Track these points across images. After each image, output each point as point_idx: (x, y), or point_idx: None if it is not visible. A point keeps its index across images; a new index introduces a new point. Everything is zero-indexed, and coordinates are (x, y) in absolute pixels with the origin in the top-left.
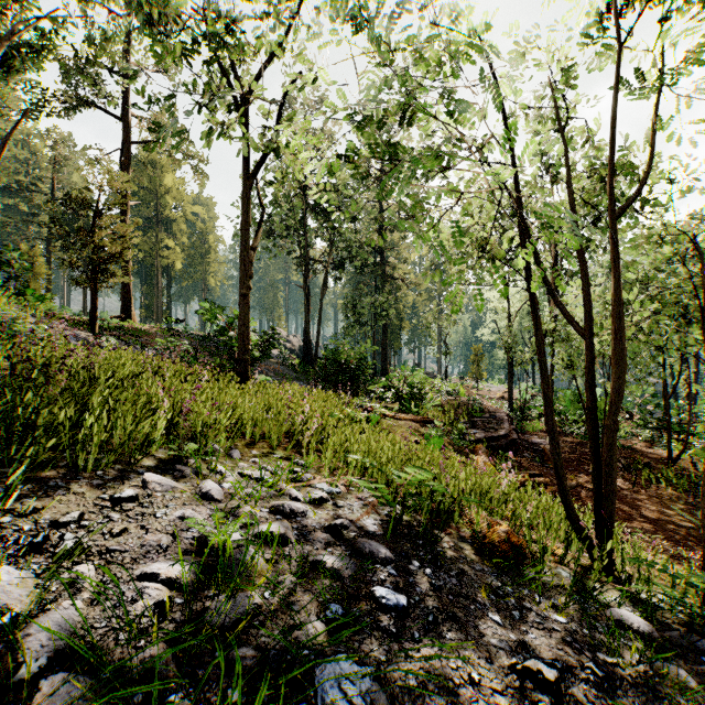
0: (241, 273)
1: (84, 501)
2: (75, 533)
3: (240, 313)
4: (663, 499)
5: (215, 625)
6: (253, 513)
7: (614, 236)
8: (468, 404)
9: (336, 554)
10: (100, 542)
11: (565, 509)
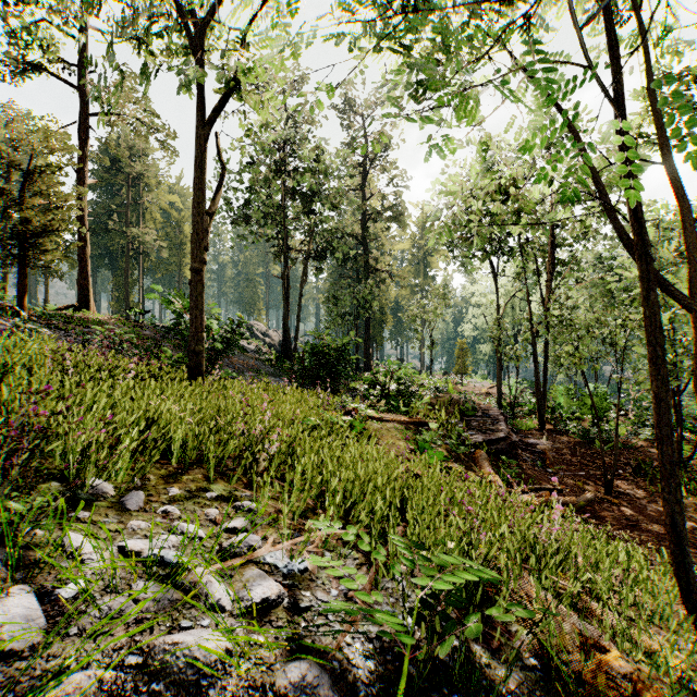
0: (193, 243)
1: None
2: None
3: (192, 293)
4: (687, 510)
5: None
6: (91, 688)
7: None
8: (459, 402)
9: None
10: None
11: (682, 591)
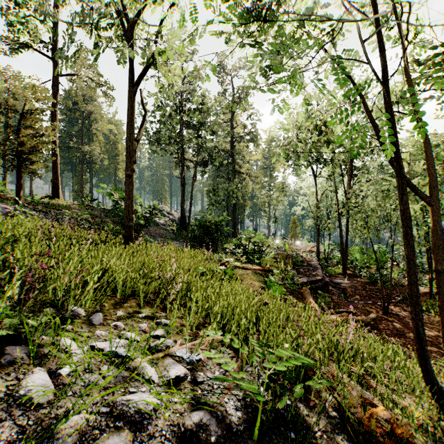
0: (127, 159)
1: None
2: None
3: (126, 189)
4: (435, 325)
5: None
6: (83, 424)
7: None
8: (292, 257)
9: None
10: None
11: (424, 372)
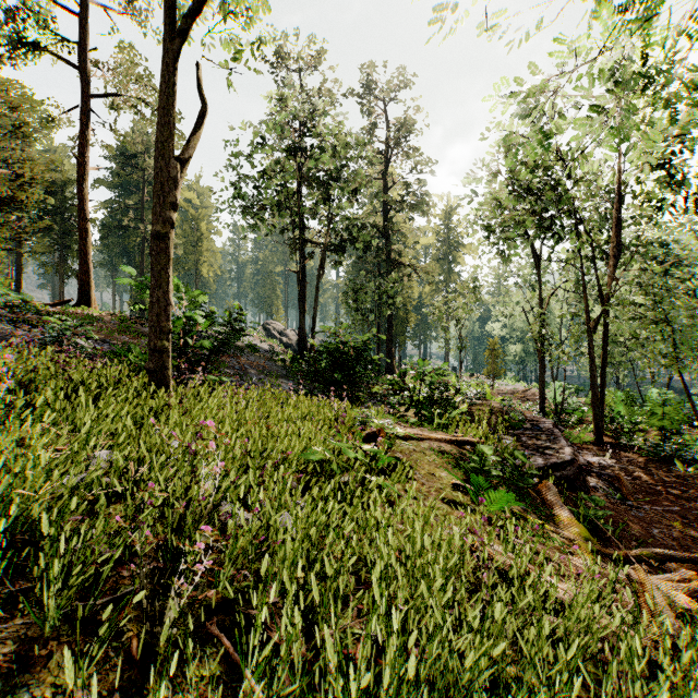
0: (155, 197)
1: None
2: None
3: (152, 266)
4: None
5: None
6: None
7: None
8: (502, 411)
9: None
10: None
11: None
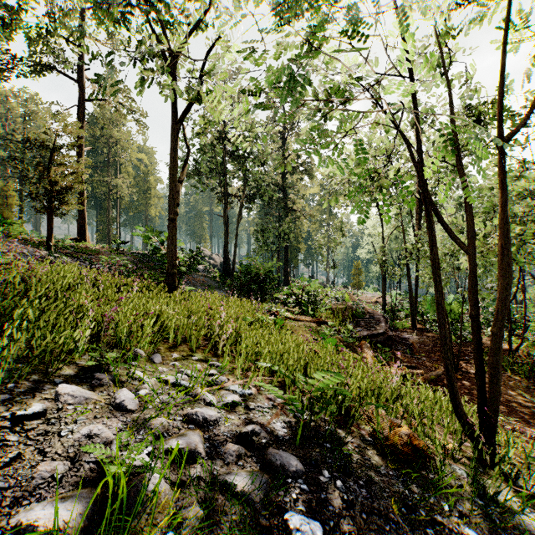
0: (170, 201)
1: None
2: None
3: (169, 234)
4: (509, 384)
5: None
6: (166, 424)
7: (500, 160)
8: (352, 308)
9: (247, 468)
10: None
11: (454, 407)
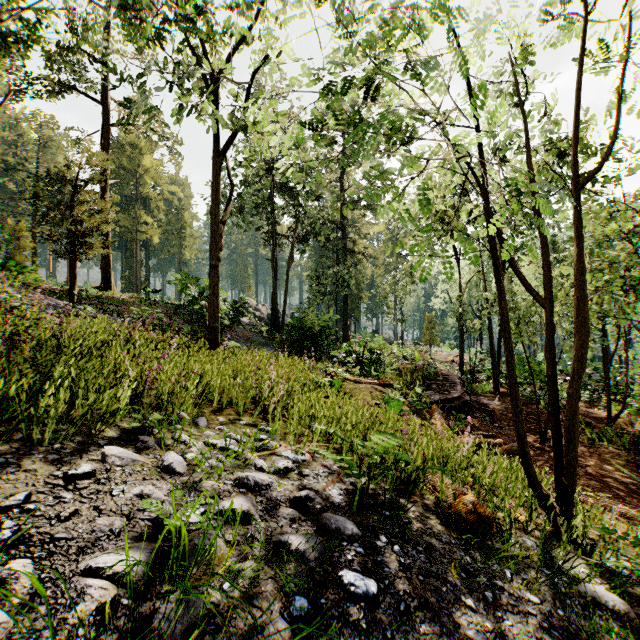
0: (211, 245)
1: (34, 480)
2: (18, 519)
3: (210, 283)
4: (605, 457)
5: (162, 636)
6: (216, 487)
7: (576, 206)
8: (423, 368)
9: (301, 531)
10: (45, 529)
11: (527, 476)
